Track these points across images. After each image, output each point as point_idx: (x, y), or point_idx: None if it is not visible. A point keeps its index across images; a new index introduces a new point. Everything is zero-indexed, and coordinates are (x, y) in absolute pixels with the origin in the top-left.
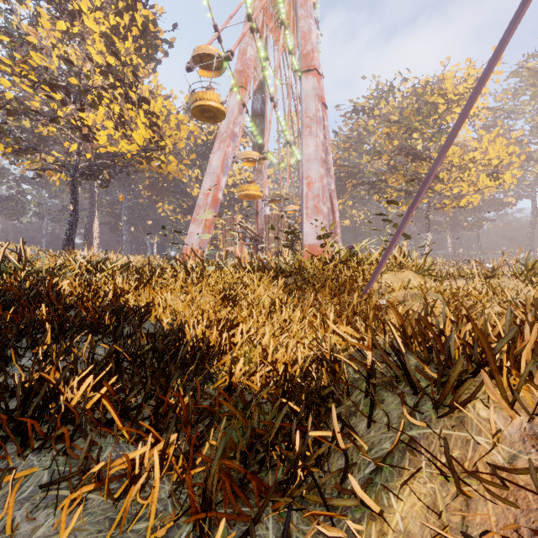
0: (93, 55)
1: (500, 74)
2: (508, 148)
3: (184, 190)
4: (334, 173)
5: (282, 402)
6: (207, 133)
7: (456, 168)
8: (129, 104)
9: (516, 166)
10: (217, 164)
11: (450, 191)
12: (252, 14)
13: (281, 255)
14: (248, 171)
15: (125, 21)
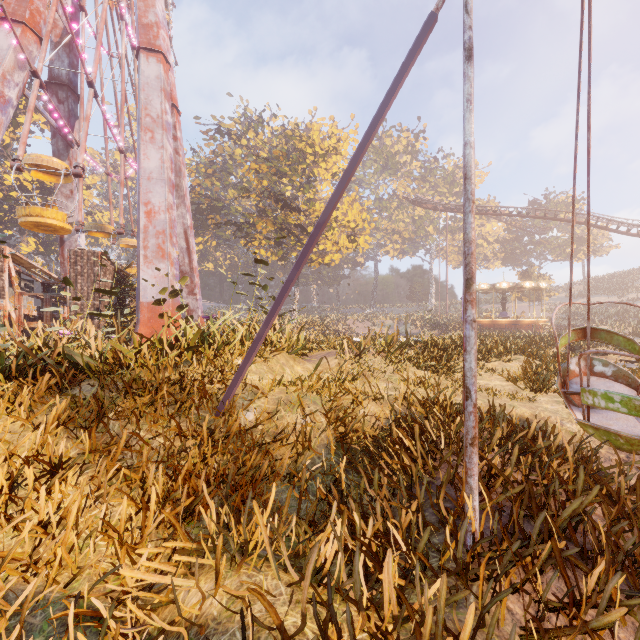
0: None
1: (356, 142)
2: (362, 214)
3: None
4: (193, 203)
5: None
6: None
7: None
8: None
9: (368, 232)
10: None
11: (317, 247)
12: None
13: (98, 319)
14: None
15: None
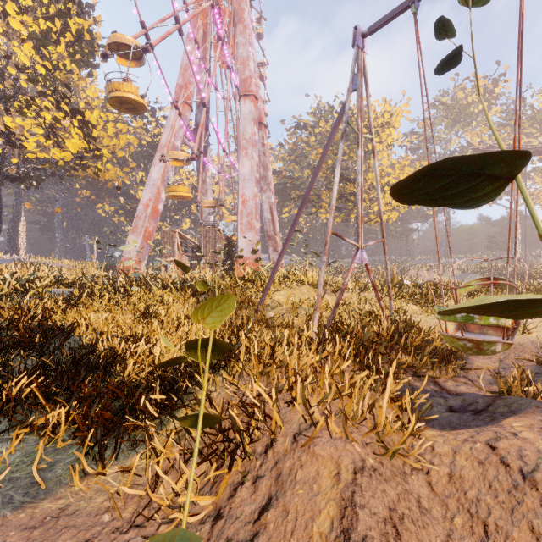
0: (20, 55)
1: (409, 113)
2: None
3: (127, 191)
4: (280, 183)
5: (154, 386)
6: (152, 135)
7: (374, 190)
8: (61, 113)
9: None
10: (157, 176)
11: (372, 208)
12: (193, 35)
13: (216, 267)
14: (196, 177)
15: (57, 26)
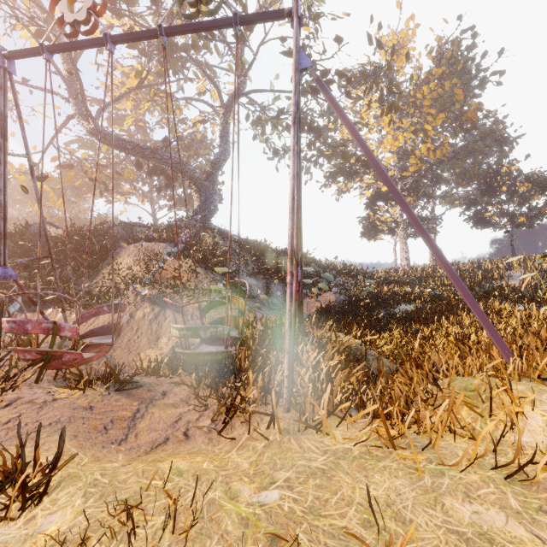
0: None
1: None
2: None
3: None
4: None
5: None
6: None
7: None
8: None
9: None
10: None
11: None
12: None
13: None
14: None
15: None
